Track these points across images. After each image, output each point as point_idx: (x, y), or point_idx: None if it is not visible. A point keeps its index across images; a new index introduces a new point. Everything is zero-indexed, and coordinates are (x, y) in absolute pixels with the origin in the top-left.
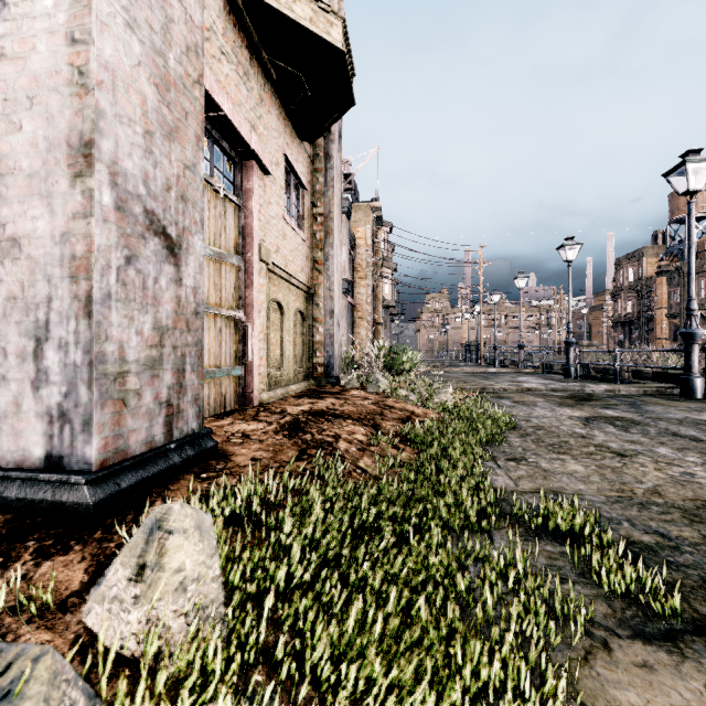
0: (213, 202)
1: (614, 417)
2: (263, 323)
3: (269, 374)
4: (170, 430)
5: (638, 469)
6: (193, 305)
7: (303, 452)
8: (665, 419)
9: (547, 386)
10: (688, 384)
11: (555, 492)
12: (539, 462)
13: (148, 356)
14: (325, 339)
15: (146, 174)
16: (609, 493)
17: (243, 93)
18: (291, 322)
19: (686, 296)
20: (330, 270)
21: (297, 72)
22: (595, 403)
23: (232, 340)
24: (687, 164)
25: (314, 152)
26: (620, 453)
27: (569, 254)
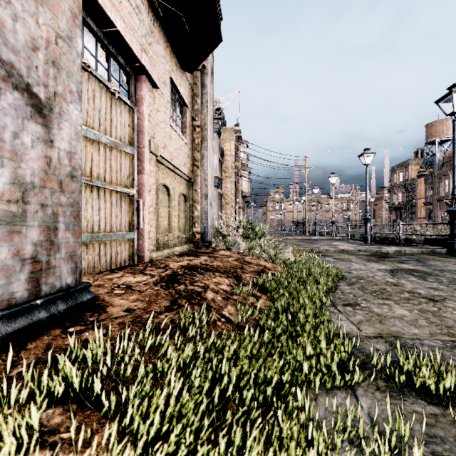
0: (110, 102)
1: (411, 269)
2: (152, 200)
3: (158, 238)
4: (37, 286)
5: (453, 313)
6: (68, 168)
7: (175, 303)
8: (448, 271)
9: (356, 248)
10: (453, 246)
11: (395, 337)
12: (371, 307)
13: (4, 211)
14: (202, 214)
15: (0, 22)
16: (442, 337)
17: (135, 21)
18: (176, 202)
19: (436, 190)
20: (205, 166)
21: (178, 12)
22: (391, 259)
23: (126, 211)
24: (453, 93)
25: (194, 82)
26: (431, 299)
27: (367, 159)
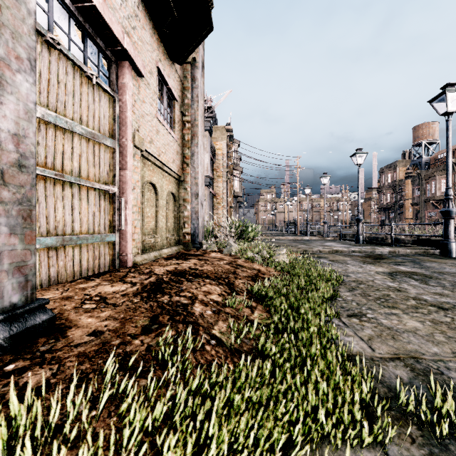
0: (86, 87)
1: (409, 272)
2: (137, 199)
3: (144, 240)
4: None
5: None
6: (14, 154)
7: (155, 321)
8: (447, 273)
9: (349, 249)
10: (447, 247)
11: (415, 358)
12: (378, 318)
13: None
14: (192, 214)
15: None
16: None
17: None
18: (164, 201)
19: (423, 191)
20: (195, 163)
21: None
22: (387, 261)
23: (106, 211)
24: (447, 93)
25: (183, 75)
26: (440, 307)
27: (359, 160)
